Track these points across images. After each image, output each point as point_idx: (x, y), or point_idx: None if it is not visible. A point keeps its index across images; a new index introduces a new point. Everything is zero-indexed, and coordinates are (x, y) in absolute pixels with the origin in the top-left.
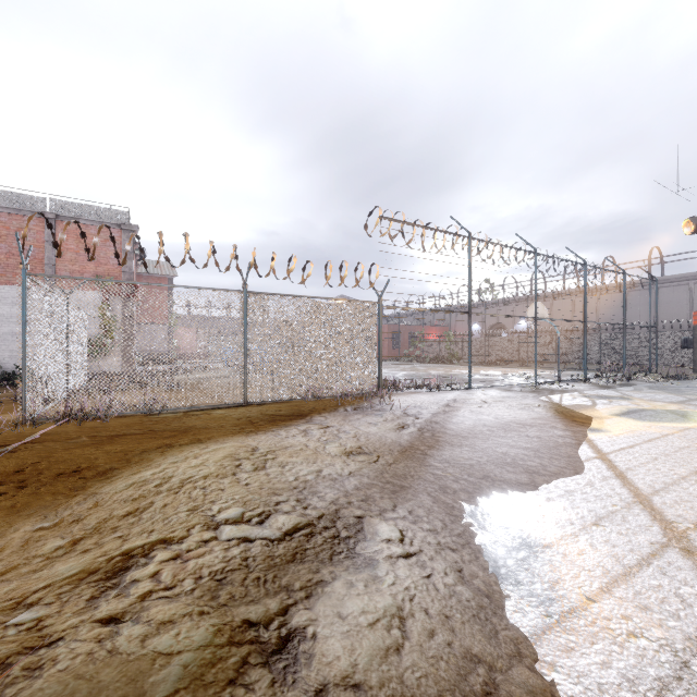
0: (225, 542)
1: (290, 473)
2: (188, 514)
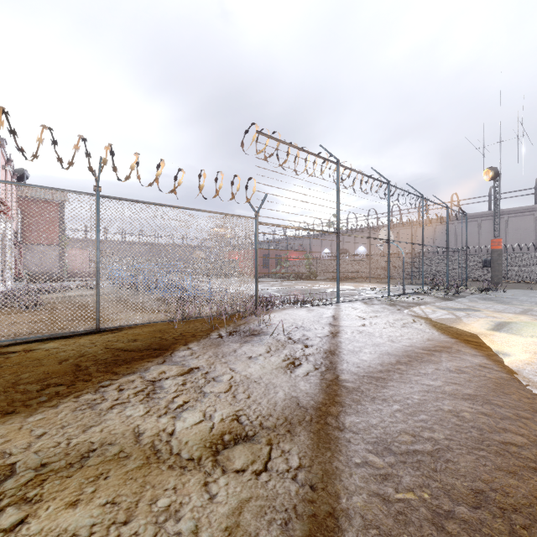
0: None
1: None
2: None
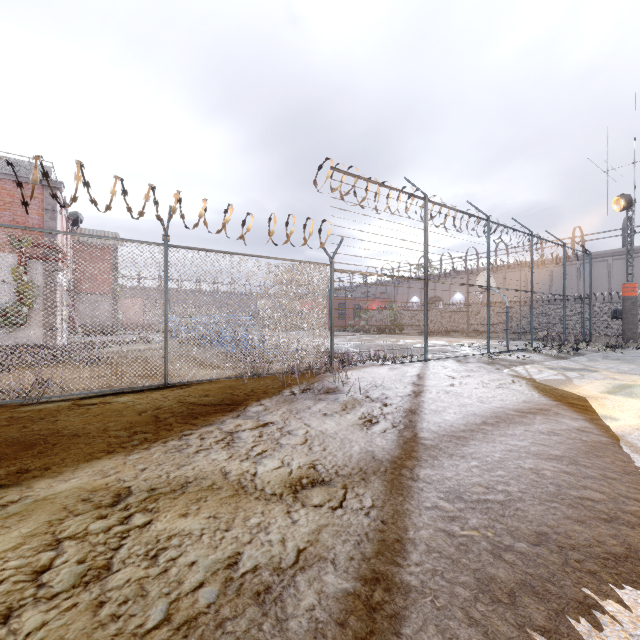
0: None
1: (160, 586)
2: None
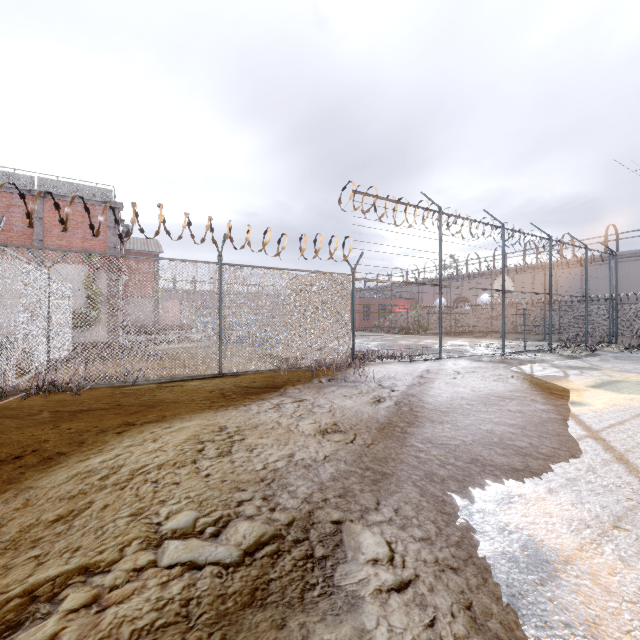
0: (165, 571)
1: (258, 459)
2: (129, 521)
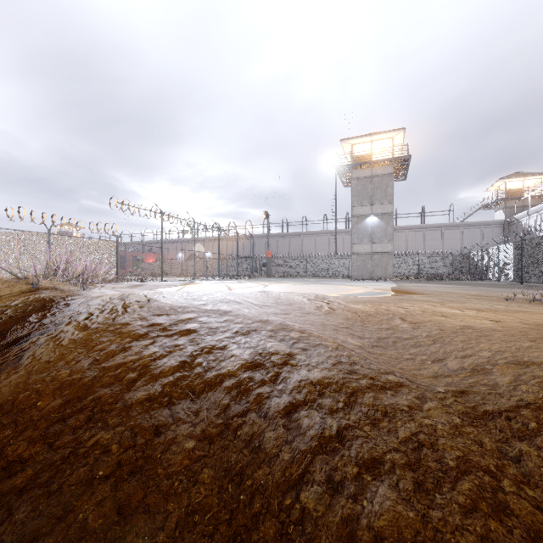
0: None
1: None
2: None
